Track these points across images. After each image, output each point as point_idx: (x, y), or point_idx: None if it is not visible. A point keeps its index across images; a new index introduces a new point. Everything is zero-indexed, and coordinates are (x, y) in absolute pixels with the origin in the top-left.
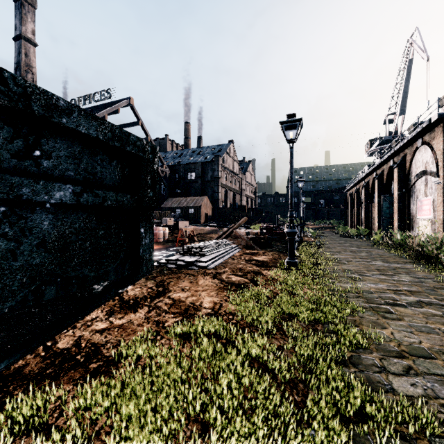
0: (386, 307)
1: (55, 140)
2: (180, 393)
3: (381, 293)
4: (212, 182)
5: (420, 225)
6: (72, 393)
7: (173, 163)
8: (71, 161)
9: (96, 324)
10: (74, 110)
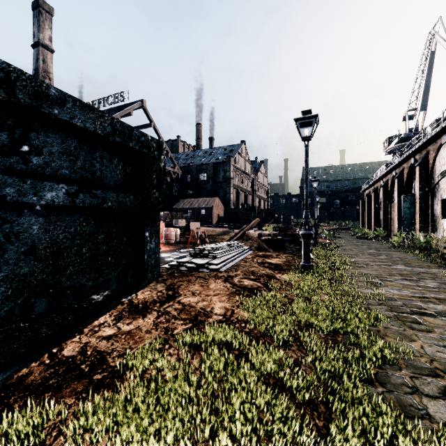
0: (412, 317)
1: (46, 134)
2: (188, 414)
3: (405, 301)
4: (224, 183)
5: (444, 226)
6: (73, 408)
7: (185, 164)
8: (65, 158)
9: (103, 330)
10: (68, 100)
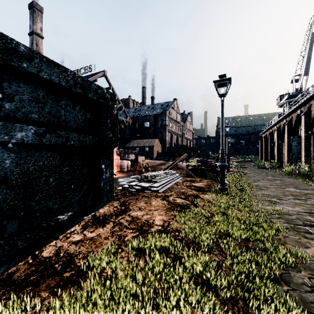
0: (305, 228)
1: (17, 84)
2: (135, 308)
3: (298, 215)
4: (161, 129)
5: None
6: (47, 300)
7: (134, 115)
8: (34, 105)
9: (73, 236)
10: (35, 56)
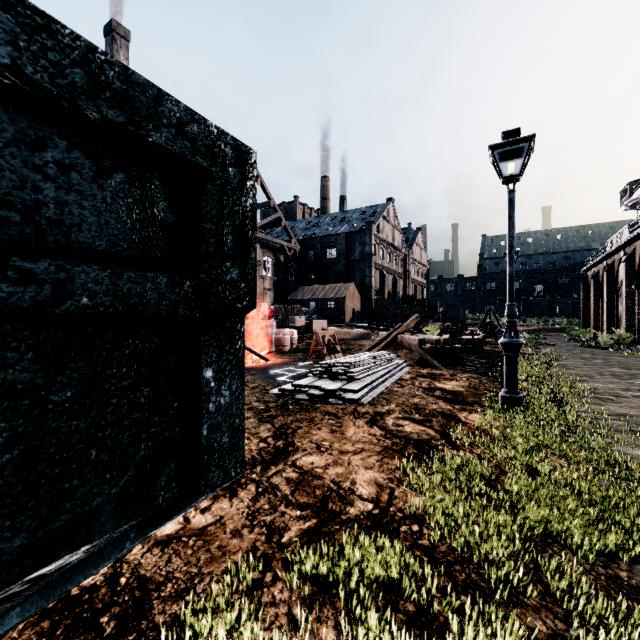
0: None
1: None
2: None
3: None
4: (362, 262)
5: None
6: None
7: (305, 236)
8: None
9: None
10: None
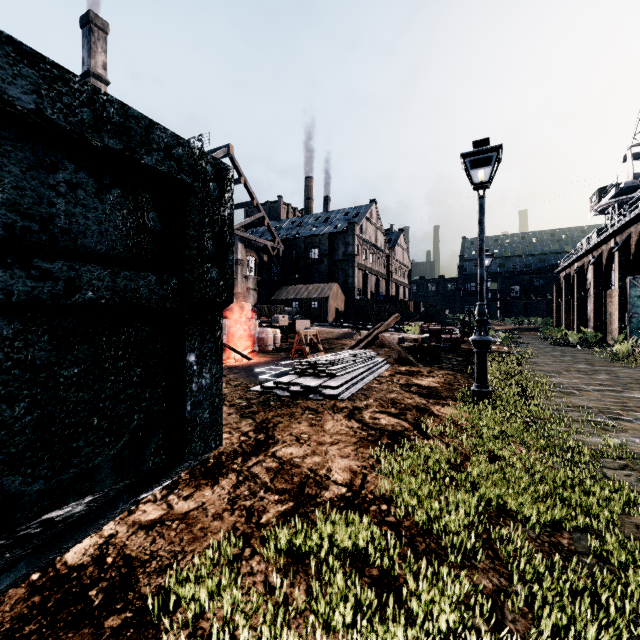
0: None
1: None
2: None
3: None
4: (345, 262)
5: None
6: None
7: (289, 236)
8: None
9: (143, 508)
10: None
